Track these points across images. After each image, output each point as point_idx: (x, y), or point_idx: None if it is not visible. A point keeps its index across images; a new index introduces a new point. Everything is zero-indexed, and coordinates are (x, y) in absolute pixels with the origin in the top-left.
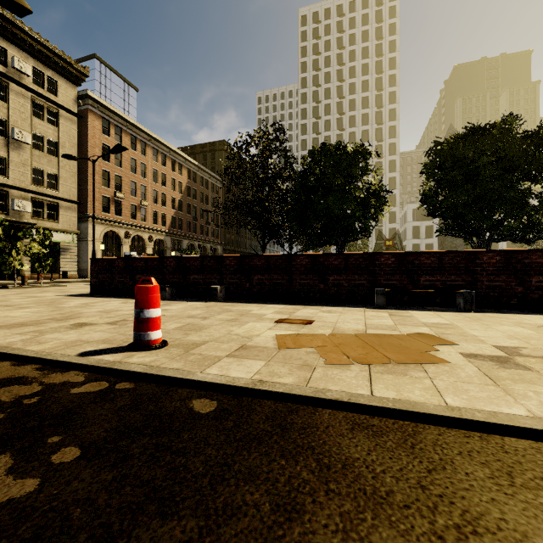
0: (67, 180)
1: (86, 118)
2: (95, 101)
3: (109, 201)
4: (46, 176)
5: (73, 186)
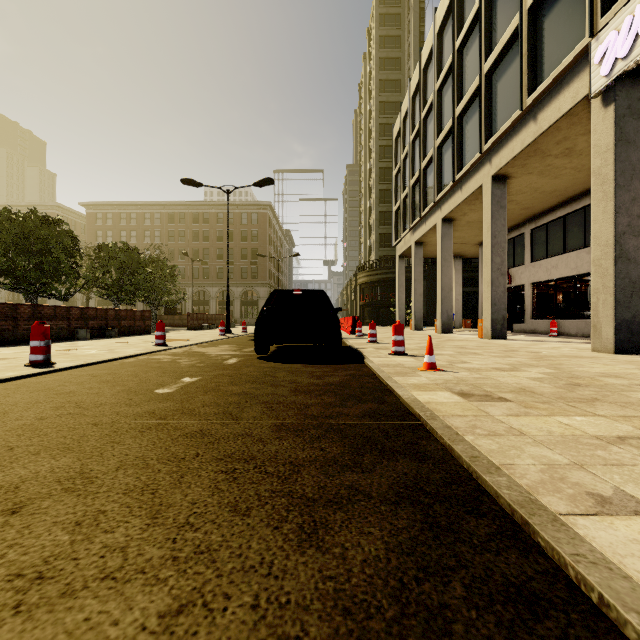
0: None
1: None
2: None
3: None
4: None
5: None
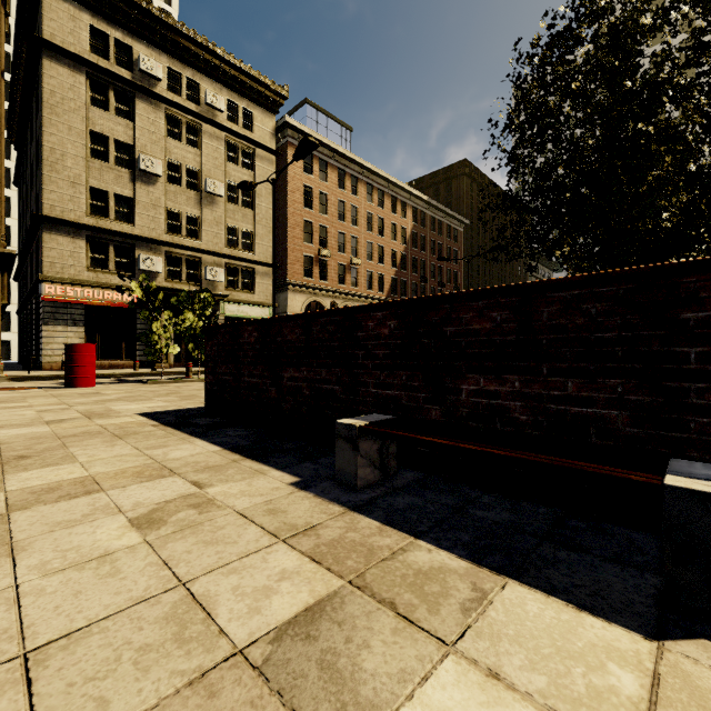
0: (263, 238)
1: (285, 155)
2: (295, 130)
3: (312, 262)
4: (240, 235)
5: (270, 245)
